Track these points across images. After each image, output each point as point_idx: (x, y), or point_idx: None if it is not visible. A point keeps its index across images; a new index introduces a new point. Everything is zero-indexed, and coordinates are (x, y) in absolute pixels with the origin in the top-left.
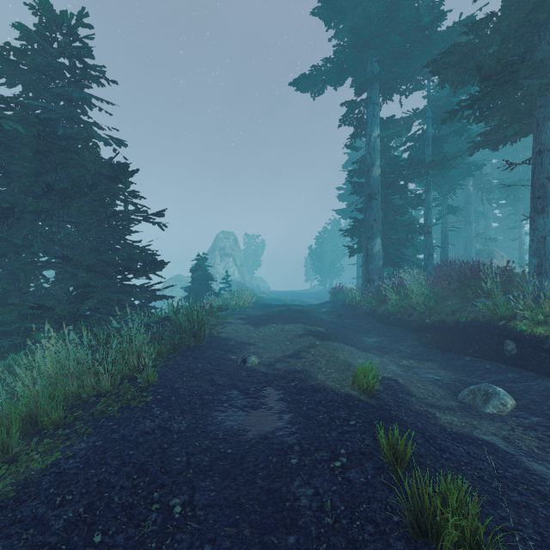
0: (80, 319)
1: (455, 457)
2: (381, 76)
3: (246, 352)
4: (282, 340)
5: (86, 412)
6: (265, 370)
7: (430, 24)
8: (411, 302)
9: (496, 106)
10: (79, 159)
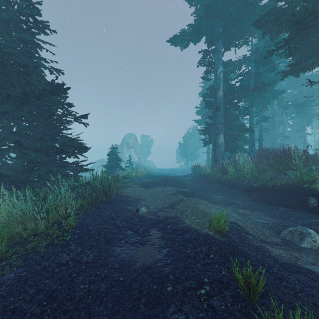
0: (28, 183)
1: (290, 285)
2: (223, 34)
3: (139, 205)
4: (162, 197)
5: (23, 247)
6: (150, 217)
7: (254, 1)
8: (243, 173)
9: (299, 47)
10: (30, 79)
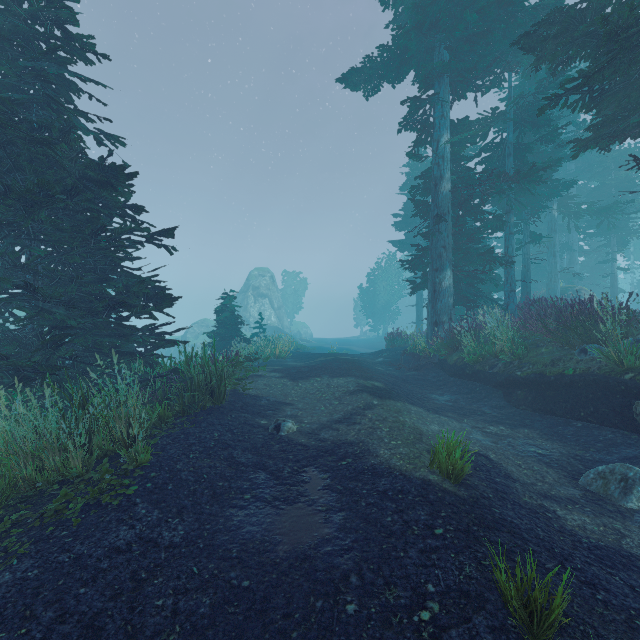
0: (50, 371)
1: (615, 599)
2: (452, 65)
3: (280, 415)
4: (328, 399)
5: (36, 510)
6: (305, 441)
7: None
8: (493, 349)
9: (612, 89)
10: (54, 155)
